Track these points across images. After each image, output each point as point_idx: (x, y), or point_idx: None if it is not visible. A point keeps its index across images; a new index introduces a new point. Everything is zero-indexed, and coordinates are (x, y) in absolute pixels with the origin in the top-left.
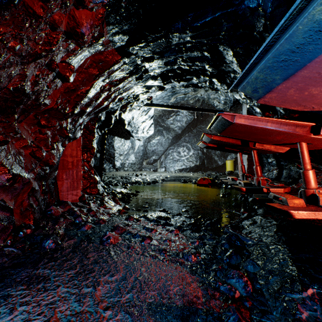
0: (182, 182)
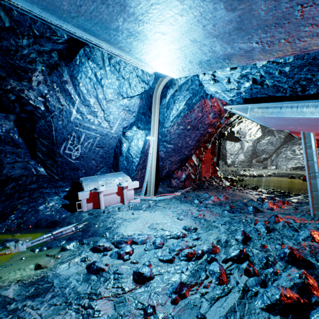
0: (289, 178)
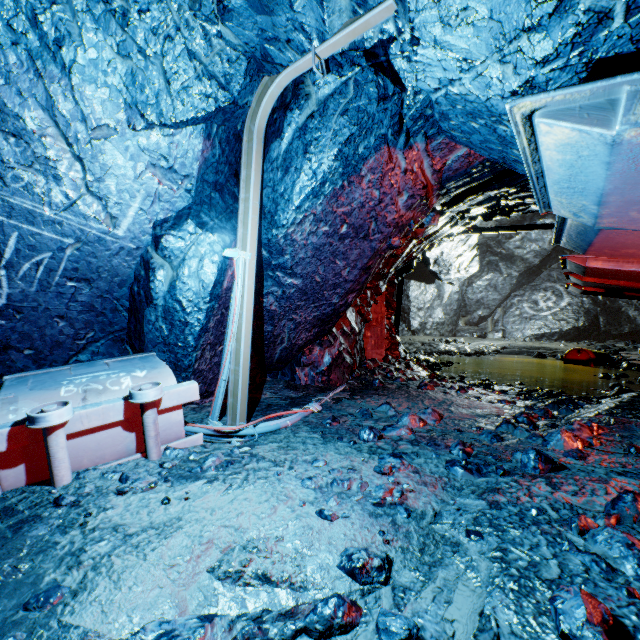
0: (535, 357)
